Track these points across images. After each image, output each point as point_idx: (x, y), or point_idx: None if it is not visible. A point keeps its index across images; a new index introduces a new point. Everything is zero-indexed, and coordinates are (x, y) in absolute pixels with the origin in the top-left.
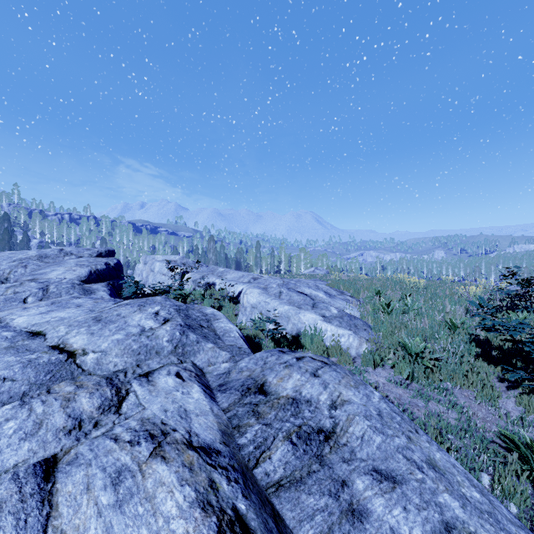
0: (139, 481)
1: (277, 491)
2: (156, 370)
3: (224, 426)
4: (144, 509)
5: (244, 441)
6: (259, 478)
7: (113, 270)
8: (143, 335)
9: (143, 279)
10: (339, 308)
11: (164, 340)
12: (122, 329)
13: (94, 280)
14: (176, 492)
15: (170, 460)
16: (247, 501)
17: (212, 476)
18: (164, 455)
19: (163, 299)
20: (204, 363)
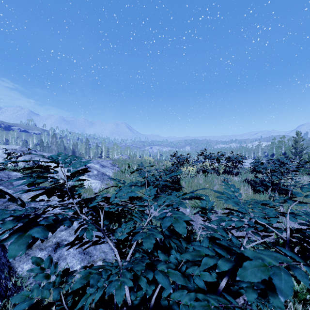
0: None
1: None
2: None
3: None
4: None
5: None
6: None
7: None
8: None
9: None
10: (103, 172)
11: None
12: None
13: None
14: None
15: None
16: None
17: None
18: None
19: None
20: None
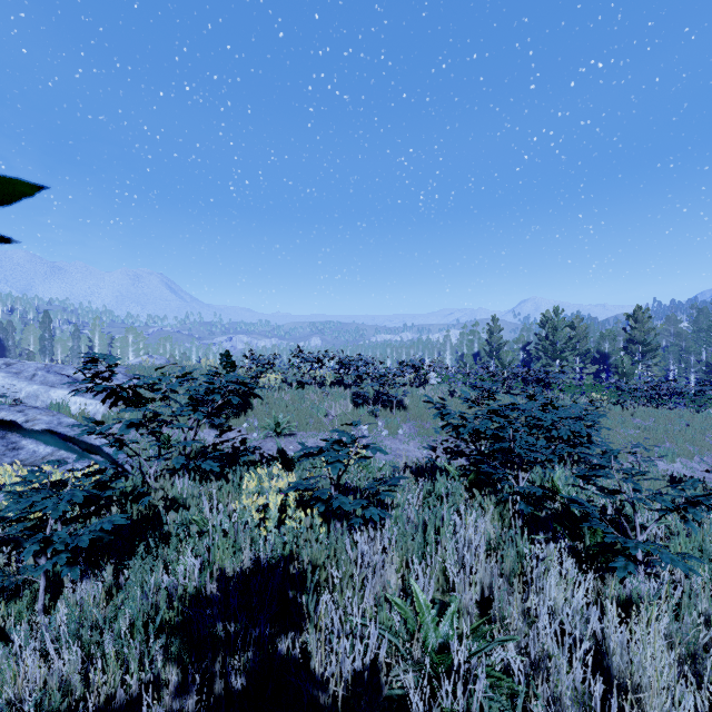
0: None
1: None
2: None
3: None
4: None
5: None
6: None
7: None
8: None
9: None
10: None
11: None
12: None
13: None
14: None
15: None
16: None
17: None
18: None
19: None
20: None
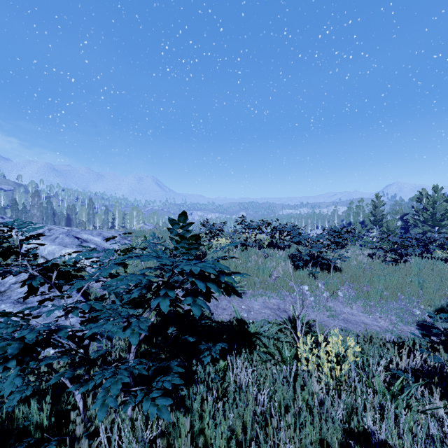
0: None
1: None
2: None
3: None
4: None
5: None
6: None
7: None
8: None
9: None
10: (106, 247)
11: None
12: None
13: None
14: None
15: None
16: None
17: None
18: None
19: None
20: None
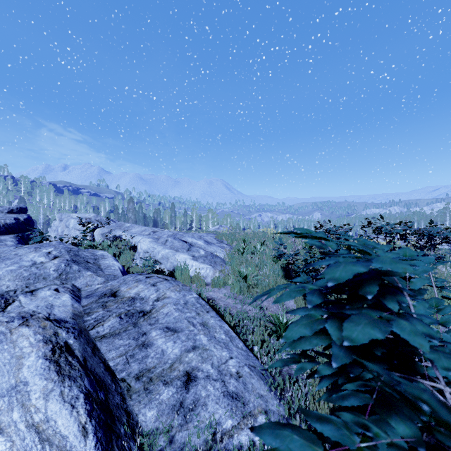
0: (8, 336)
1: (101, 339)
2: (40, 288)
3: (77, 312)
4: (8, 346)
5: (89, 319)
6: (92, 334)
7: (23, 224)
8: (33, 267)
9: (58, 234)
10: (211, 251)
11: (51, 270)
12: (16, 263)
13: (3, 233)
14: (31, 338)
15: (32, 326)
16: (76, 340)
17: (57, 331)
18: (28, 324)
19: (58, 243)
20: (83, 285)
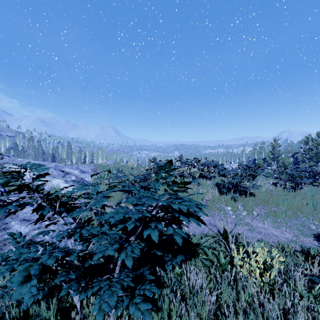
0: None
1: None
2: None
3: None
4: None
5: None
6: None
7: None
8: None
9: None
10: (82, 177)
11: None
12: None
13: None
14: None
15: None
16: None
17: None
18: None
19: None
20: None
